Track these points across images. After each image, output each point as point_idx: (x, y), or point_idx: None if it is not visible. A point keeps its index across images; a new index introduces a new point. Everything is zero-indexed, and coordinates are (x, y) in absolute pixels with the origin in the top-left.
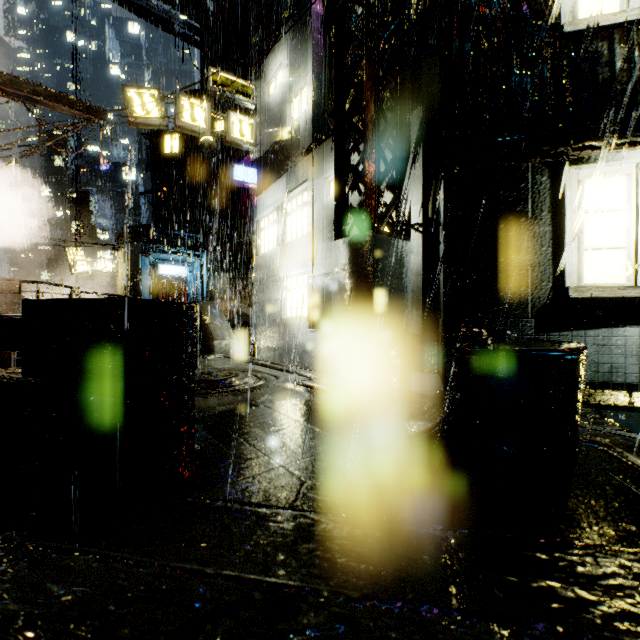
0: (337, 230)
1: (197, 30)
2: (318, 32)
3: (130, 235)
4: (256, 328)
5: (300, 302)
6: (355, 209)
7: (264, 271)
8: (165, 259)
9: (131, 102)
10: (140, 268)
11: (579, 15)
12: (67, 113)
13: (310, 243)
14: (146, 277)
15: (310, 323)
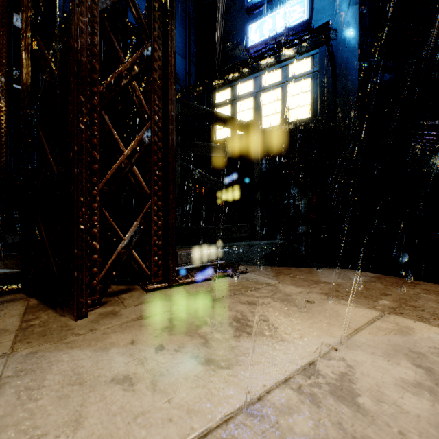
0: None
1: None
2: None
3: None
4: None
5: None
6: None
7: None
8: None
9: None
10: None
11: None
12: None
13: None
14: None
15: None
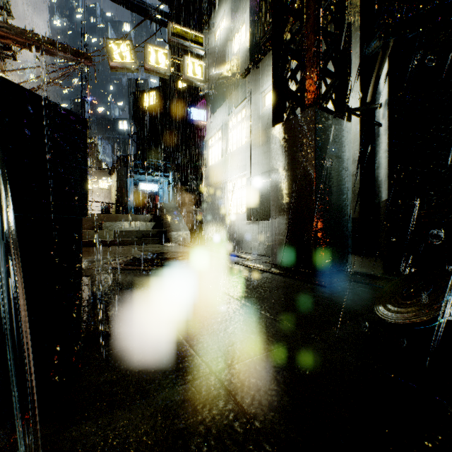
0: (275, 117)
1: (165, 14)
2: None
3: (120, 162)
4: (205, 224)
5: (239, 200)
6: (294, 92)
7: (211, 179)
8: (145, 180)
9: (111, 51)
10: (126, 185)
11: None
12: (63, 58)
13: (248, 150)
14: (131, 192)
15: (248, 216)
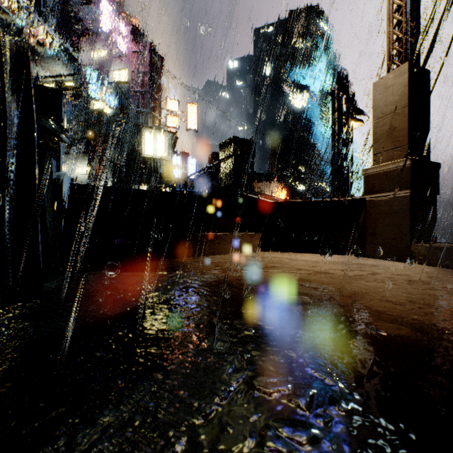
0: None
1: None
2: (69, 108)
3: None
4: None
5: None
6: None
7: None
8: None
9: None
10: None
11: (146, 152)
12: None
13: None
14: None
15: None
